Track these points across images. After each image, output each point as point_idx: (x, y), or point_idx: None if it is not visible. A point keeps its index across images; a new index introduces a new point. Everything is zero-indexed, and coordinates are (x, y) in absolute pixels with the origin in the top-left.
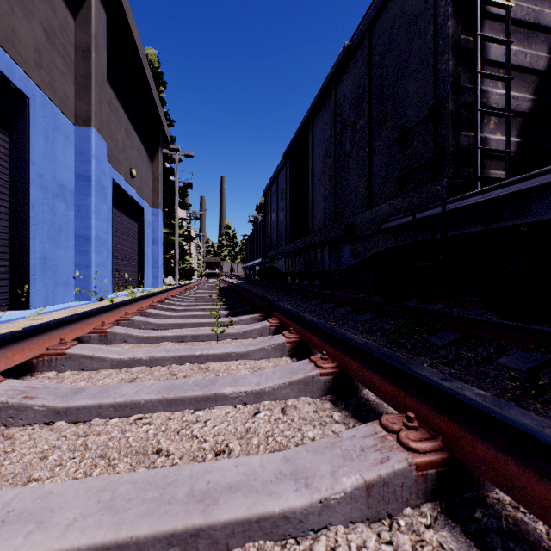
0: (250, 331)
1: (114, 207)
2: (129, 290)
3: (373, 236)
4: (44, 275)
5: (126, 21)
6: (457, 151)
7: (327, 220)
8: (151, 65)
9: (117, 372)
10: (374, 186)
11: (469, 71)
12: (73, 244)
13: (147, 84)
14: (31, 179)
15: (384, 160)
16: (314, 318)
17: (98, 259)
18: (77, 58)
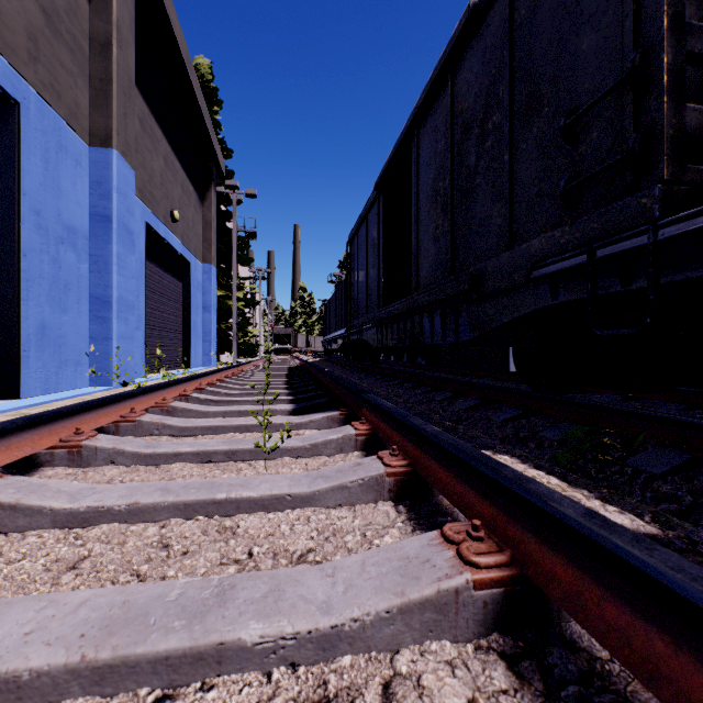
0: (322, 444)
1: (149, 260)
2: (162, 372)
3: (514, 291)
4: (42, 351)
5: (162, 8)
6: (680, 135)
7: (440, 271)
8: (202, 79)
9: (59, 537)
10: (517, 212)
11: (698, 0)
12: (87, 309)
13: (194, 98)
14: (22, 216)
15: (536, 170)
16: (438, 431)
17: (122, 329)
18: (93, 55)
